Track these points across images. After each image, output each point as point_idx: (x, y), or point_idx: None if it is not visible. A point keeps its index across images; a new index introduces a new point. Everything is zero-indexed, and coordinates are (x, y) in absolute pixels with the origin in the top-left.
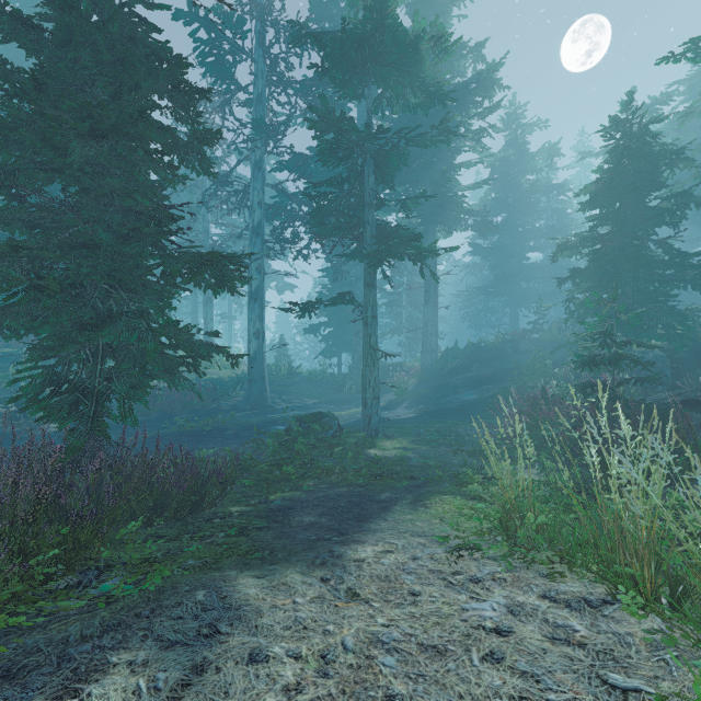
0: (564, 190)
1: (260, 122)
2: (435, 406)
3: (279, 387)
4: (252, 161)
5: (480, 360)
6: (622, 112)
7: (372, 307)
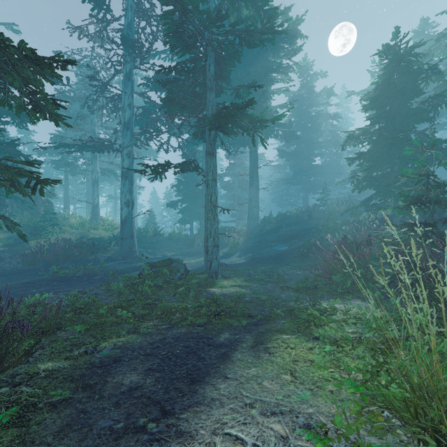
0: (337, 117)
1: (127, 39)
2: (259, 255)
3: (147, 244)
4: (123, 73)
5: (287, 224)
6: (392, 40)
7: (213, 171)
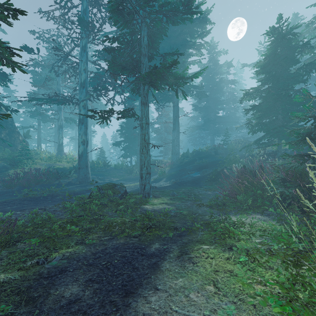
0: (234, 82)
1: (83, 20)
2: (180, 180)
3: (98, 172)
4: (80, 46)
5: (199, 158)
6: (277, 23)
7: (146, 117)
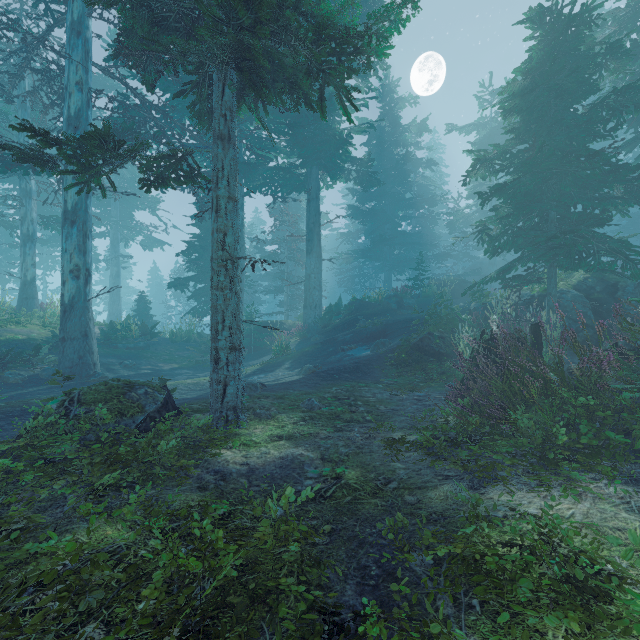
0: (431, 164)
1: None
2: (324, 366)
3: (127, 350)
4: (67, 22)
5: (365, 316)
6: None
7: (230, 180)
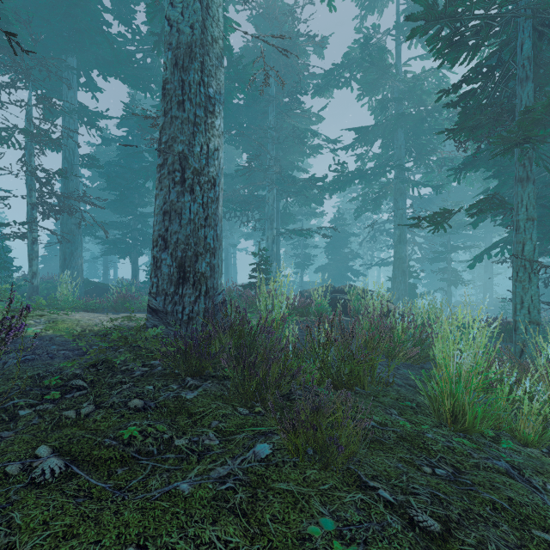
0: None
1: None
2: None
3: None
4: None
5: None
6: None
7: (450, 292)
